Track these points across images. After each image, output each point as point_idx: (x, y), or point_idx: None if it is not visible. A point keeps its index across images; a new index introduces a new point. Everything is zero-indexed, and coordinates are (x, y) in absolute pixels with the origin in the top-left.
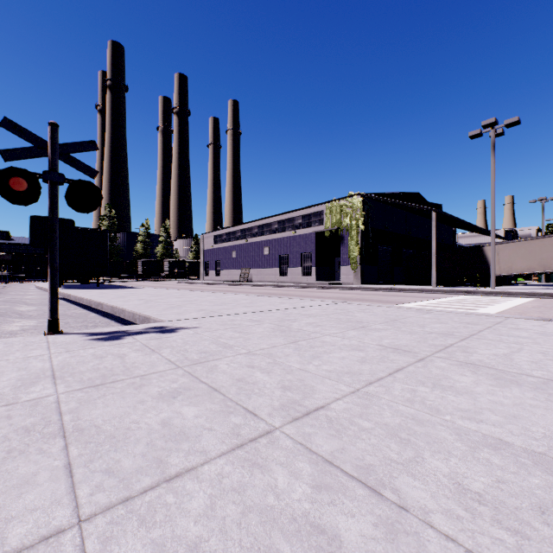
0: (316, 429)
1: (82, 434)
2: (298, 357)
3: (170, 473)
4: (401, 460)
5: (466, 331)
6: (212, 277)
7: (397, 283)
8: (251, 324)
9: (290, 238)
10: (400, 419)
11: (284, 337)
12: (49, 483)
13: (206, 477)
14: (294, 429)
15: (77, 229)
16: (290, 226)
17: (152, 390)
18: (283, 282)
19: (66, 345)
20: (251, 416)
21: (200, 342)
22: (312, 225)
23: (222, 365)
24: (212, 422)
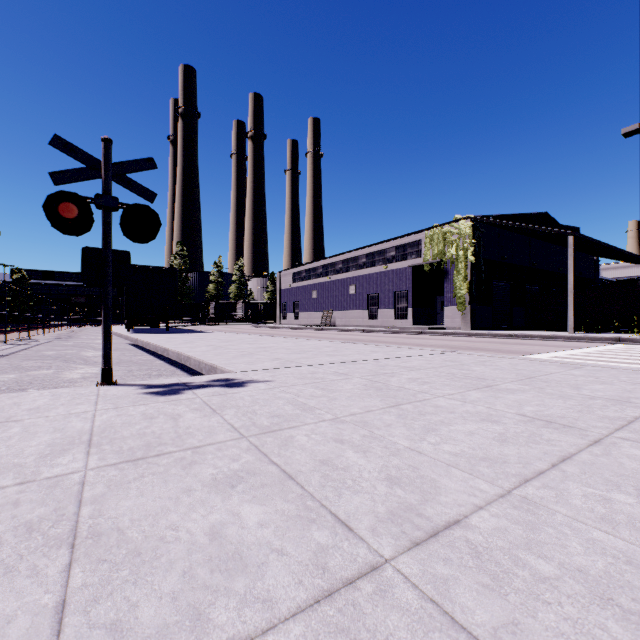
0: (455, 568)
1: (97, 543)
2: (404, 428)
3: None
4: None
5: None
6: (289, 321)
7: (517, 328)
8: (336, 378)
9: (381, 273)
10: (604, 561)
11: (381, 397)
12: None
13: None
14: (416, 566)
15: (146, 268)
16: (381, 260)
17: (204, 472)
18: (373, 326)
19: (117, 399)
20: (344, 532)
21: (273, 401)
22: (407, 258)
23: (300, 436)
24: (283, 538)
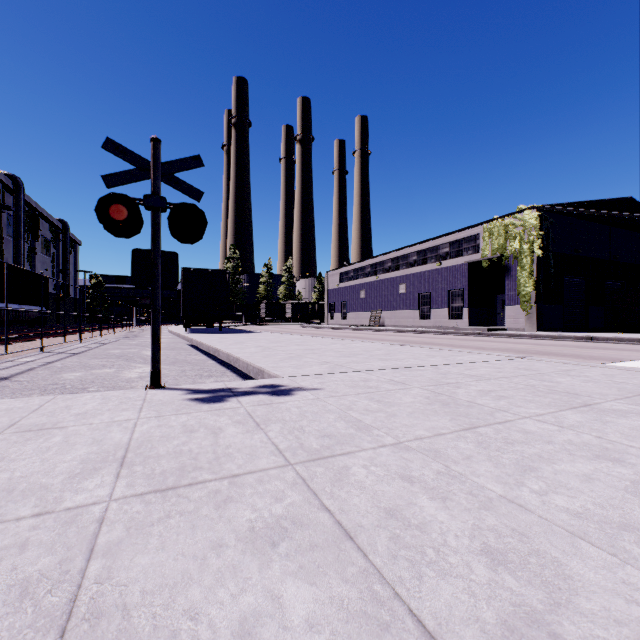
0: None
1: (93, 631)
2: (490, 464)
3: None
4: None
5: None
6: (337, 321)
7: (594, 330)
8: (392, 388)
9: (433, 271)
10: None
11: (450, 416)
12: None
13: None
14: None
15: (201, 271)
16: (433, 257)
17: (240, 517)
18: (424, 326)
19: (161, 406)
20: None
21: (323, 415)
22: (463, 254)
23: (356, 467)
24: None
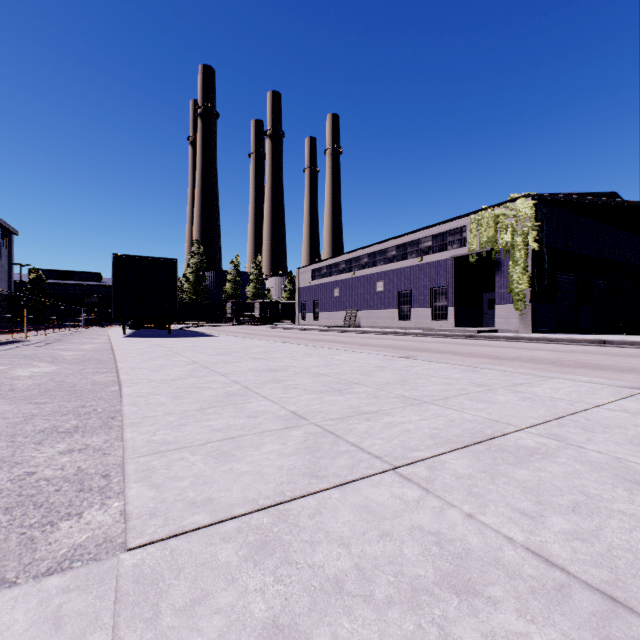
0: None
1: None
2: None
3: None
4: None
5: None
6: (309, 321)
7: (583, 331)
8: None
9: (414, 267)
10: None
11: None
12: None
13: None
14: None
15: (138, 258)
16: (414, 252)
17: None
18: (404, 327)
19: None
20: None
21: None
22: (447, 248)
23: None
24: None
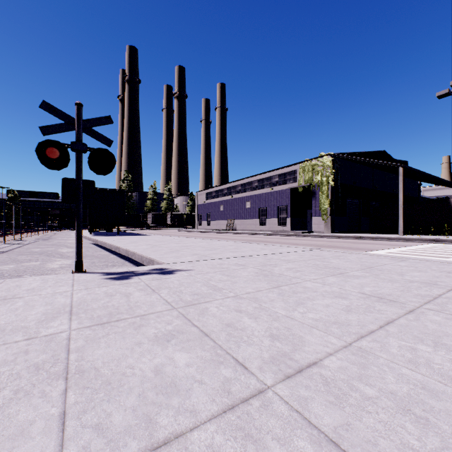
0: (312, 392)
1: (82, 376)
2: (282, 302)
3: (158, 437)
4: (425, 450)
5: (450, 280)
6: (204, 227)
7: (364, 232)
8: (236, 268)
9: (268, 193)
10: (408, 387)
11: (267, 281)
12: (41, 437)
13: (195, 449)
14: (287, 390)
15: (103, 190)
16: (268, 184)
17: (149, 332)
18: (262, 230)
19: (86, 283)
20: (241, 369)
21: (193, 284)
22: (287, 183)
23: (212, 307)
24: (202, 374)
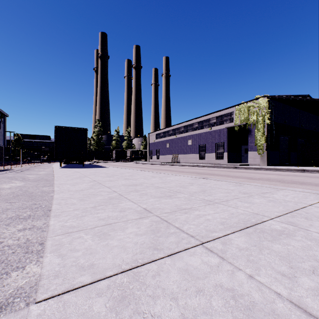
0: None
1: None
2: None
3: None
4: None
5: None
6: (154, 160)
7: (292, 165)
8: None
9: (207, 132)
10: None
11: None
12: None
13: None
14: None
15: (67, 128)
16: (207, 125)
17: None
18: (202, 163)
19: None
20: None
21: None
22: (224, 123)
23: None
24: None
